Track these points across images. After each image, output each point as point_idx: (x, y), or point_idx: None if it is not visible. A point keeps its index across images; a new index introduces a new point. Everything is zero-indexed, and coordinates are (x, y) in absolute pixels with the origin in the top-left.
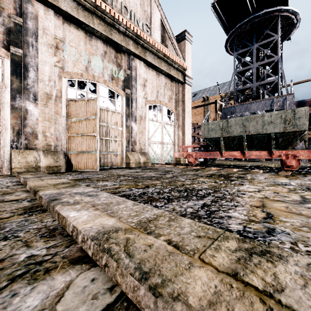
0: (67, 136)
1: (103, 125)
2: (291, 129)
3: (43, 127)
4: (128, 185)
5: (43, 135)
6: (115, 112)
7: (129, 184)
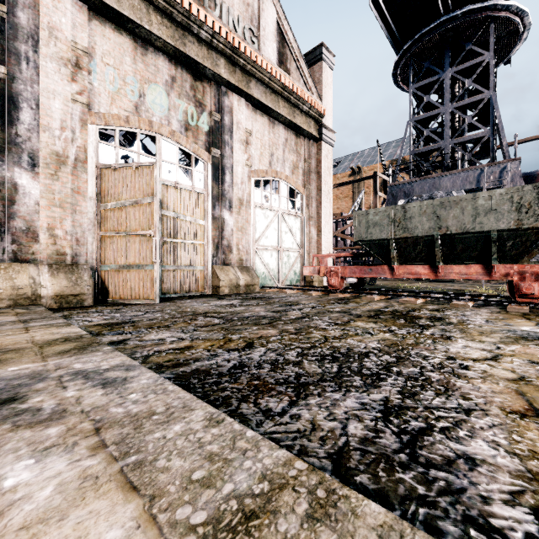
0: (98, 237)
1: (169, 215)
2: (532, 223)
3: (50, 218)
4: (208, 342)
5: (49, 235)
6: (192, 190)
7: (212, 339)
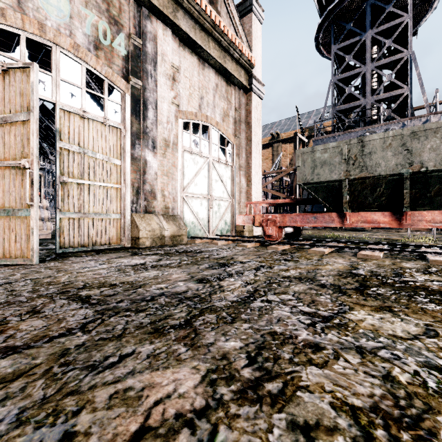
0: None
1: (72, 149)
2: None
3: None
4: None
5: None
6: (104, 123)
7: None
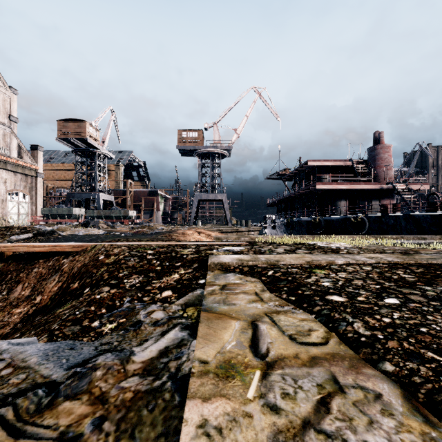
0: None
1: None
2: (70, 213)
3: None
4: None
5: None
6: None
7: None
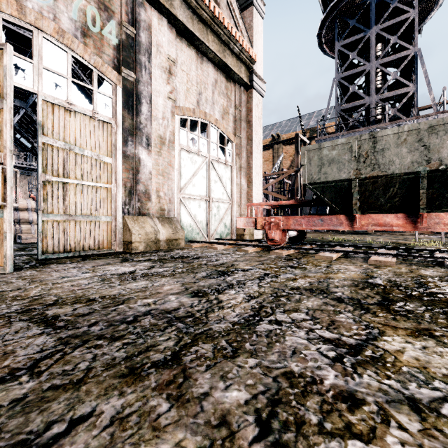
0: None
1: (56, 145)
2: None
3: None
4: None
5: None
6: (93, 117)
7: None
